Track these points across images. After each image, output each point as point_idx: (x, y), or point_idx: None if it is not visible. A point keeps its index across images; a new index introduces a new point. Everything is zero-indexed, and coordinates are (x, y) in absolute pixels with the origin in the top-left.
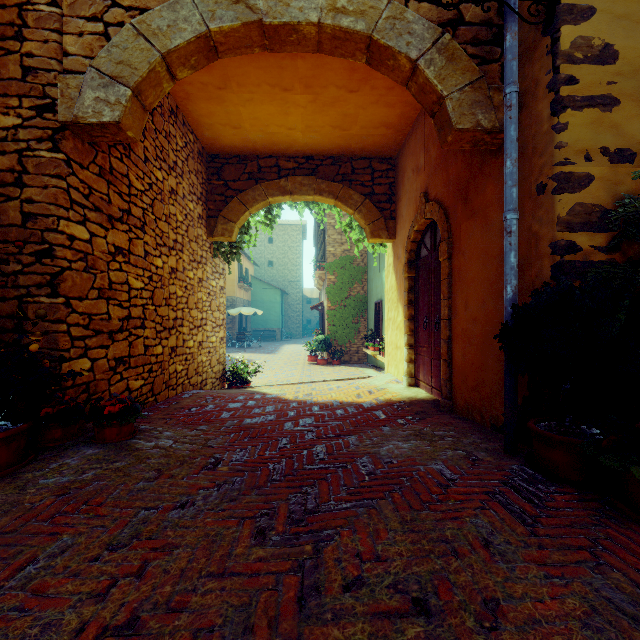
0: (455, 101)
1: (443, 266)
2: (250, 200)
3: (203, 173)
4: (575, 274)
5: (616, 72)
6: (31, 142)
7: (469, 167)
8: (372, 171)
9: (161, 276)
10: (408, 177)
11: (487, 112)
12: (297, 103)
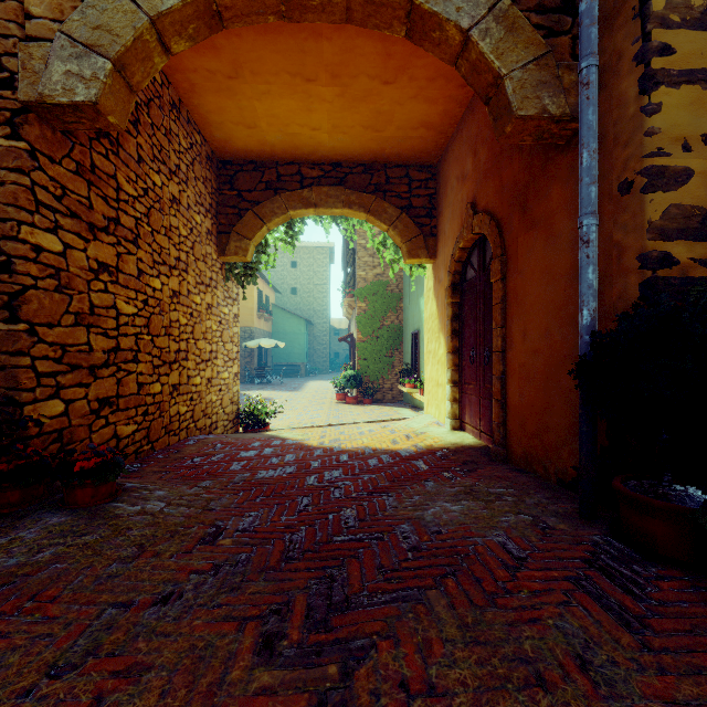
0: (516, 81)
1: (495, 288)
2: (268, 213)
3: (213, 181)
4: (670, 294)
5: None
6: None
7: (528, 168)
8: (409, 181)
9: (159, 300)
10: (452, 187)
11: (555, 95)
12: (322, 97)
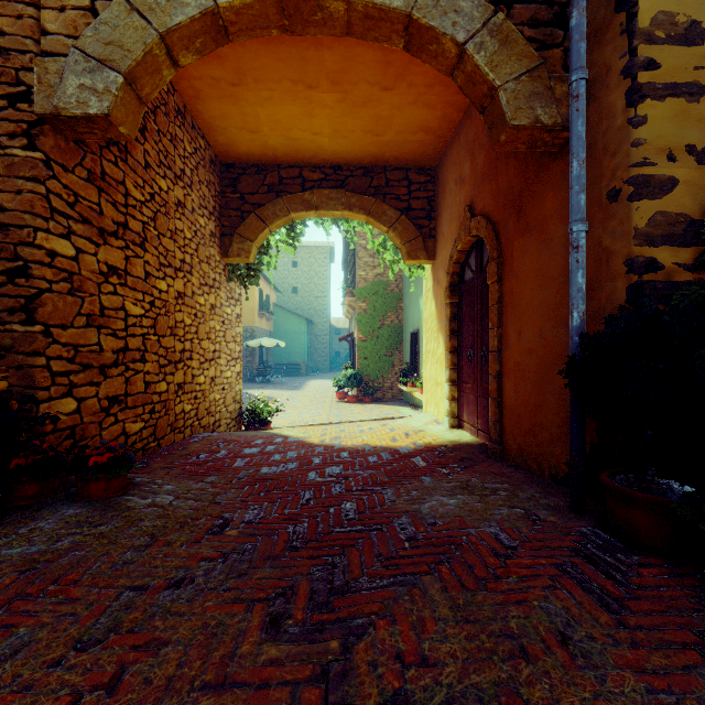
0: (510, 92)
1: (492, 290)
2: (270, 216)
3: (216, 184)
4: (656, 297)
5: (704, 55)
6: (2, 138)
7: (523, 174)
8: (409, 183)
9: (165, 301)
10: (450, 189)
11: (547, 106)
12: (323, 103)
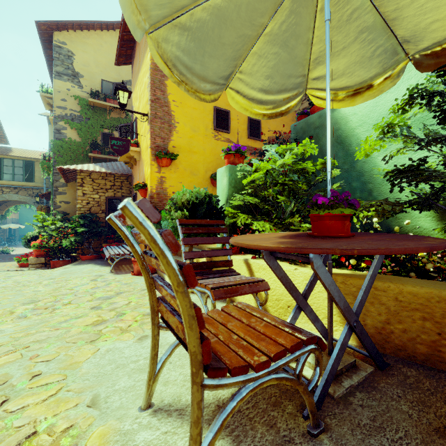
0: None
1: None
2: (9, 205)
3: None
4: None
5: None
6: None
7: None
8: None
9: None
10: None
11: None
12: None
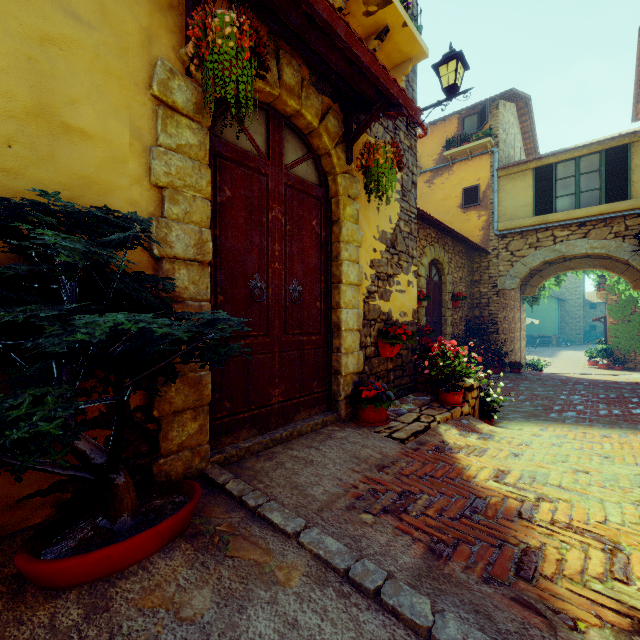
0: None
1: None
2: (546, 275)
3: None
4: None
5: None
6: (491, 295)
7: None
8: None
9: (510, 321)
10: None
11: None
12: None
